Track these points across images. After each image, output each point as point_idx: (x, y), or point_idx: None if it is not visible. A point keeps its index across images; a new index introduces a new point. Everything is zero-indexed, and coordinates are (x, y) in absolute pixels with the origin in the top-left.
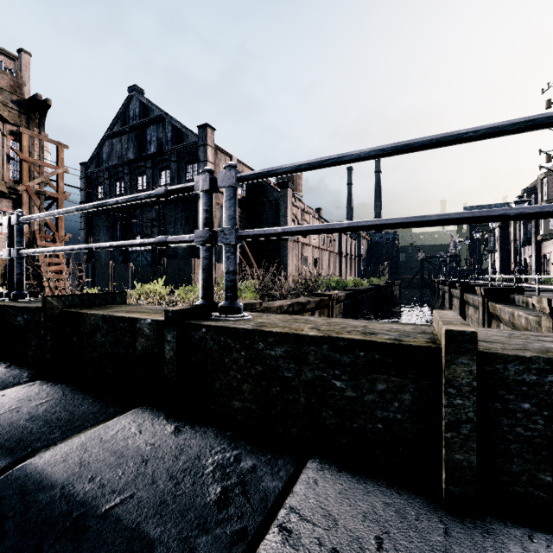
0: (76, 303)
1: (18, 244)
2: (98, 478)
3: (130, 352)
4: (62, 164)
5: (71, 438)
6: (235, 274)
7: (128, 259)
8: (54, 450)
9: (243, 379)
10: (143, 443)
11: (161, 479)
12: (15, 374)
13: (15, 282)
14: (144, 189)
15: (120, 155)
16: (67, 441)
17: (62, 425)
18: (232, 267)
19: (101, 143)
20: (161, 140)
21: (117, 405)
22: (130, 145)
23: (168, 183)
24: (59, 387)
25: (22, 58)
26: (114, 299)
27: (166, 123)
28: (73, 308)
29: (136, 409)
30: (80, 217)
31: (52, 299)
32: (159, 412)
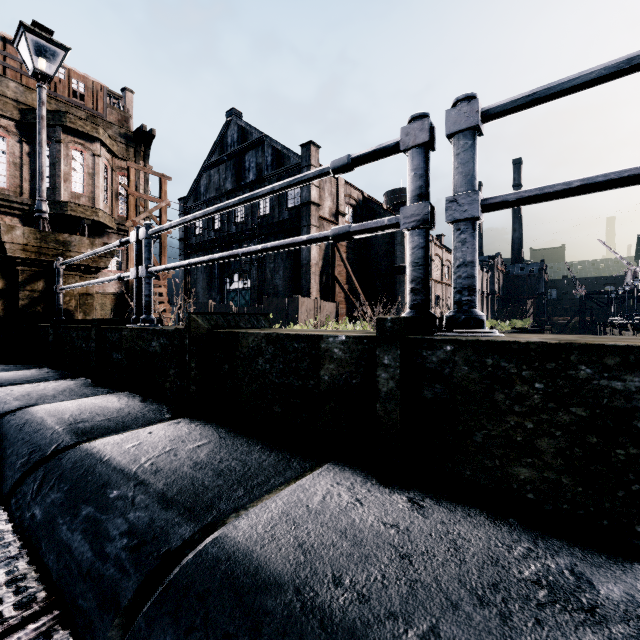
0: (221, 323)
1: (146, 261)
2: (347, 580)
3: (309, 383)
4: (165, 197)
5: (261, 500)
6: (475, 266)
7: (226, 299)
8: (248, 518)
9: (538, 430)
10: (378, 522)
11: (463, 601)
12: (154, 409)
13: (144, 305)
14: (242, 222)
15: (218, 186)
16: (259, 504)
17: (240, 479)
18: (470, 255)
19: (199, 175)
20: (260, 165)
21: (298, 457)
22: (227, 175)
23: (267, 213)
24: (210, 427)
25: (126, 97)
26: (259, 322)
27: (265, 147)
28: (219, 328)
29: (328, 464)
30: (179, 255)
31: (196, 316)
32: (365, 473)
